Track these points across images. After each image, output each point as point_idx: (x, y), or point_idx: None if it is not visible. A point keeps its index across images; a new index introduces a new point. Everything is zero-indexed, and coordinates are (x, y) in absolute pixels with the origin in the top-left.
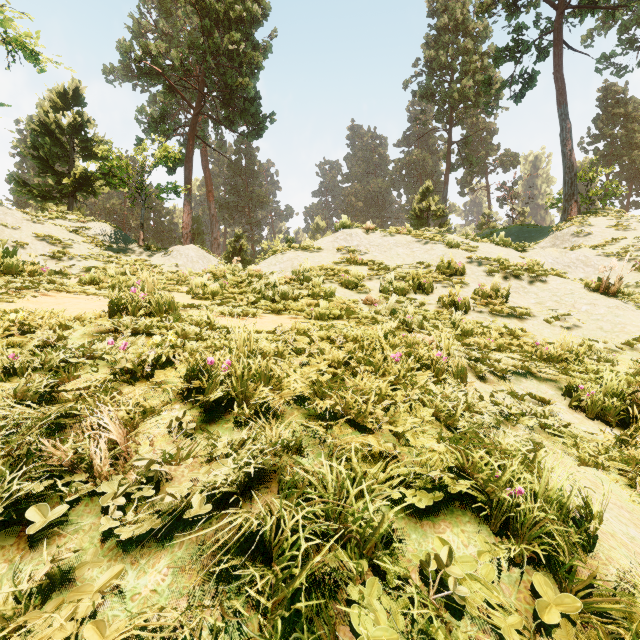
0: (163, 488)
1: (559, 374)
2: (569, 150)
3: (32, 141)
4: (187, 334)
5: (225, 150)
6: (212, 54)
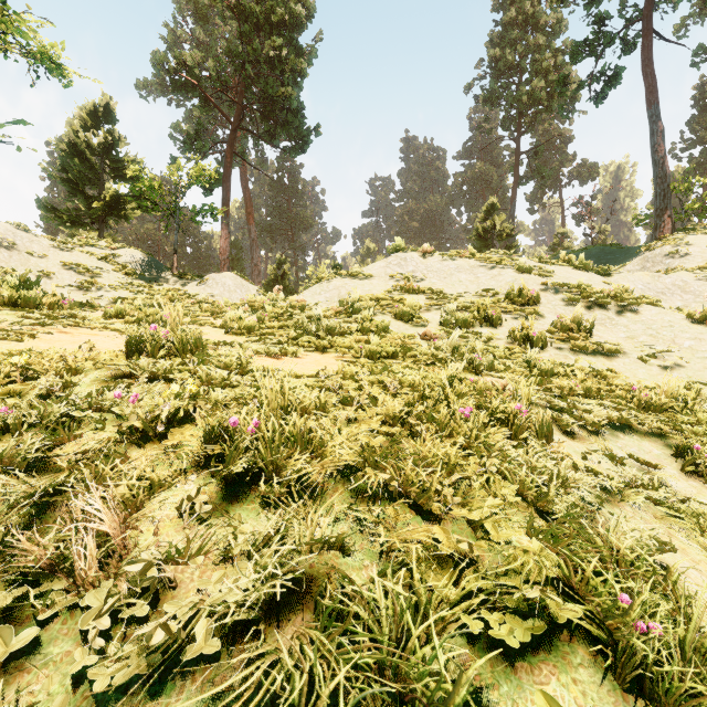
0: (164, 599)
1: (665, 428)
2: (661, 157)
3: (61, 163)
4: (213, 380)
5: (266, 168)
6: (252, 62)
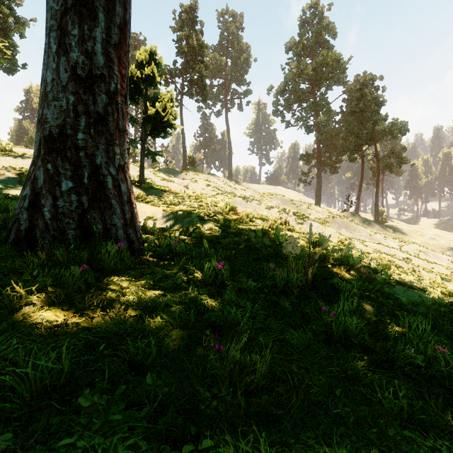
0: None
1: None
2: (184, 145)
3: None
4: None
5: None
6: None
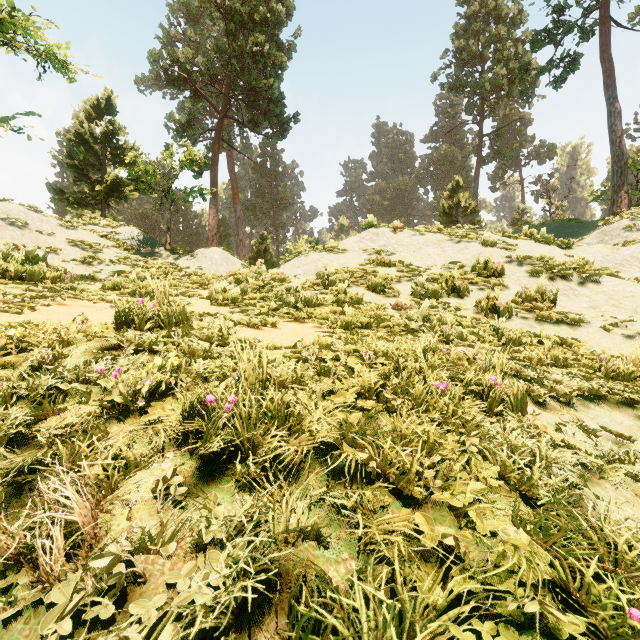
0: (132, 596)
1: (635, 398)
2: (618, 137)
3: (68, 151)
4: (195, 353)
5: (250, 153)
6: (237, 57)
